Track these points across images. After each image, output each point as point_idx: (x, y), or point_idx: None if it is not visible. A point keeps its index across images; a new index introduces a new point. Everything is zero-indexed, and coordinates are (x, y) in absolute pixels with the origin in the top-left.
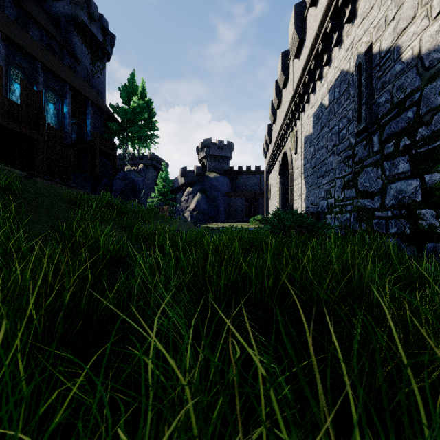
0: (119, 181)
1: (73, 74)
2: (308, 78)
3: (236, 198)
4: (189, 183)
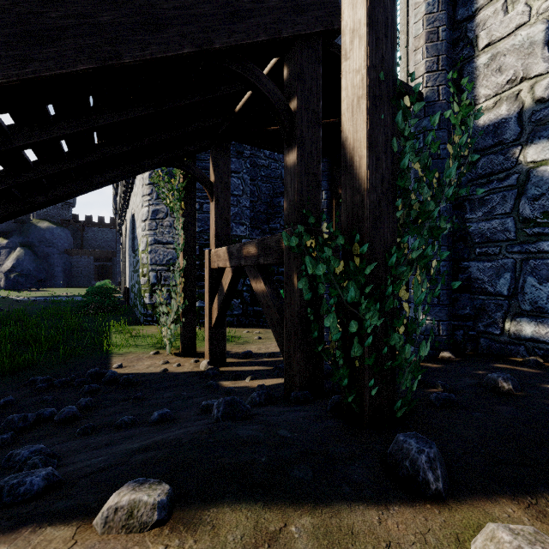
0: None
1: None
2: (125, 194)
3: (81, 256)
4: (1, 231)
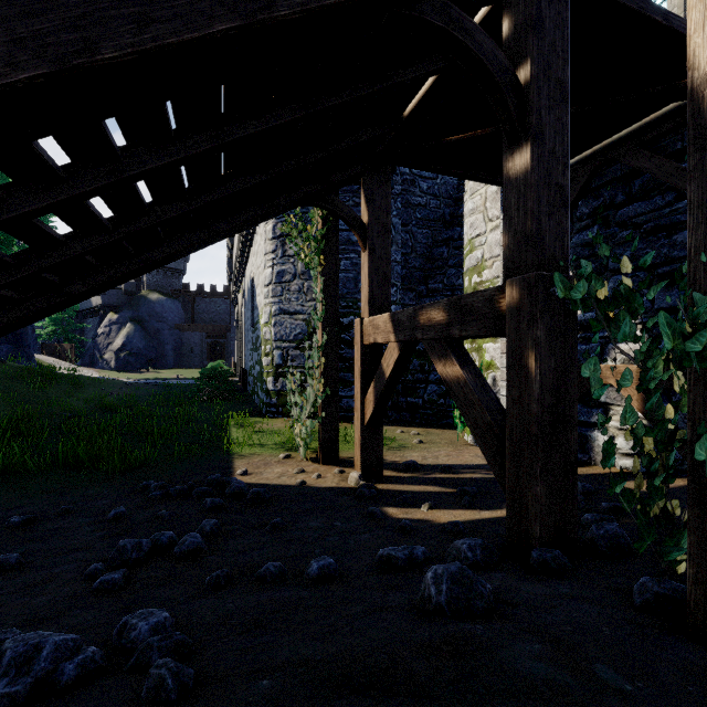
0: None
1: None
2: (242, 255)
3: (192, 332)
4: (112, 305)
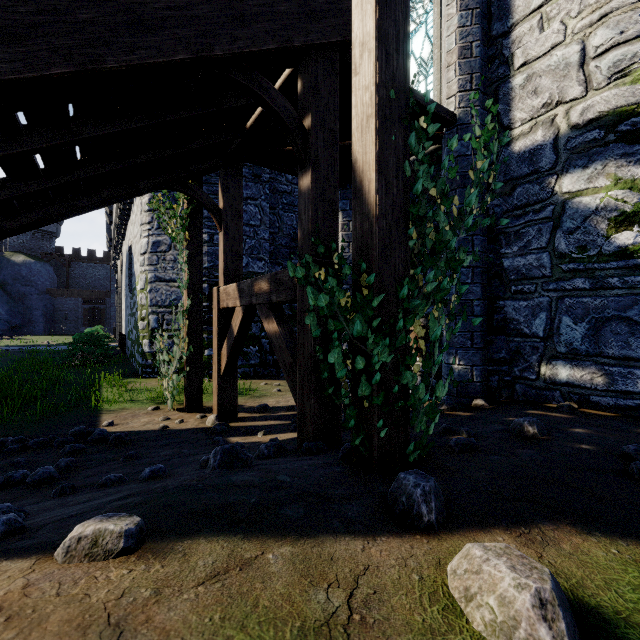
0: None
1: None
2: (120, 222)
3: (66, 297)
4: None
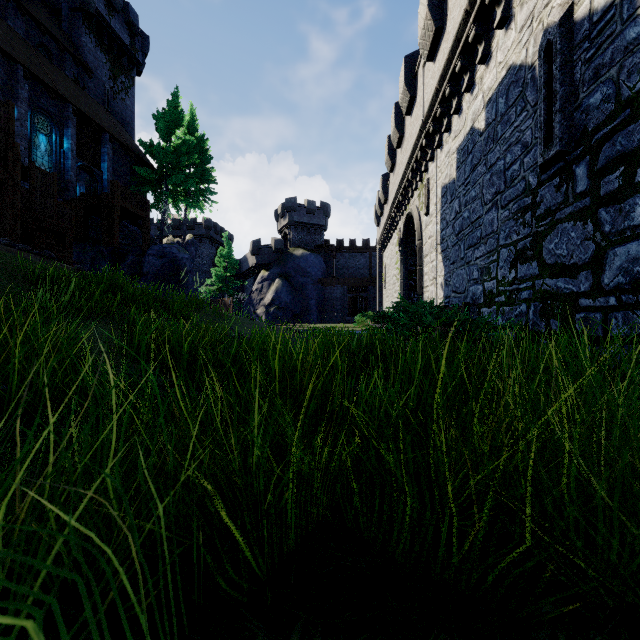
0: (153, 259)
1: (80, 91)
2: (449, 90)
3: (334, 286)
4: (264, 264)
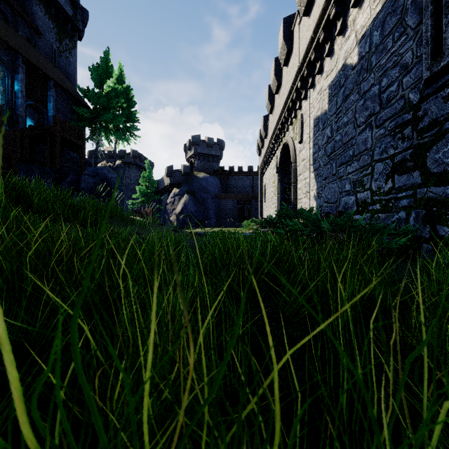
0: (88, 178)
1: (30, 47)
2: (323, 36)
3: (227, 200)
4: (175, 183)
